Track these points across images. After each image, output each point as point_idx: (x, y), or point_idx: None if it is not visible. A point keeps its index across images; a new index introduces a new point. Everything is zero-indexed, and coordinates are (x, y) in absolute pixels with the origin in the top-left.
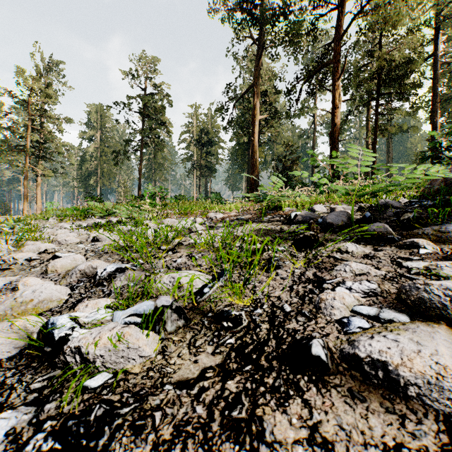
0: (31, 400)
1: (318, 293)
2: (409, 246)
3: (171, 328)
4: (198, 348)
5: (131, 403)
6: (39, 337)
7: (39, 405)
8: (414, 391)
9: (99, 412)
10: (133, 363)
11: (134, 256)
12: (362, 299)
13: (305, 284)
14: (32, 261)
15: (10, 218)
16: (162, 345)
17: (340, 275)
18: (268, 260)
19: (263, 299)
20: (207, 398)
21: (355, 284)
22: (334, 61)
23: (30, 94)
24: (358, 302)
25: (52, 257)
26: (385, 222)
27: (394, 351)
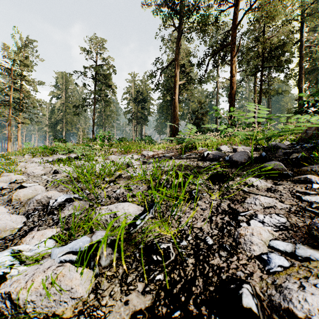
0: None
1: (235, 225)
2: (303, 181)
3: (105, 262)
4: (129, 285)
5: None
6: None
7: None
8: None
9: None
10: (64, 306)
11: (83, 186)
12: (276, 233)
13: (222, 215)
14: (3, 190)
15: None
16: (95, 281)
17: (251, 207)
18: (189, 192)
19: (188, 231)
20: None
21: (266, 217)
22: (232, 43)
23: (13, 63)
24: (272, 236)
25: (19, 187)
26: (277, 160)
27: None
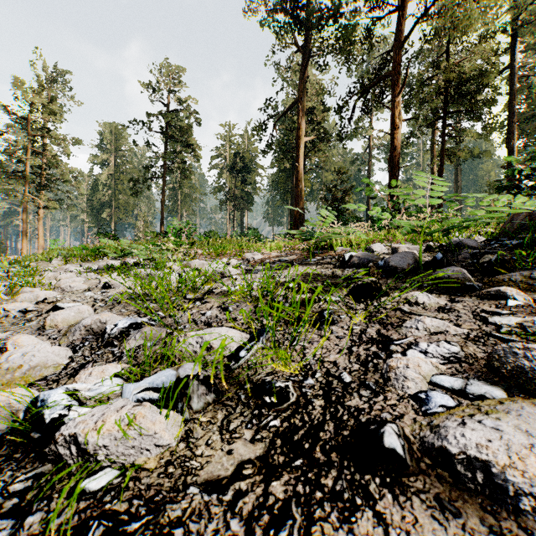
0: (9, 508)
1: (385, 358)
2: (495, 297)
3: (197, 404)
4: (232, 433)
5: (142, 515)
6: (26, 417)
7: (18, 517)
8: (528, 503)
9: (98, 531)
10: (147, 455)
11: (153, 307)
12: (442, 367)
13: (367, 345)
14: (27, 313)
15: (5, 259)
16: (185, 428)
17: (411, 333)
18: (319, 313)
19: (315, 365)
20: (246, 508)
21: (431, 346)
22: (393, 73)
23: (30, 110)
24: (437, 371)
25: (53, 308)
26: (460, 266)
27: (497, 445)
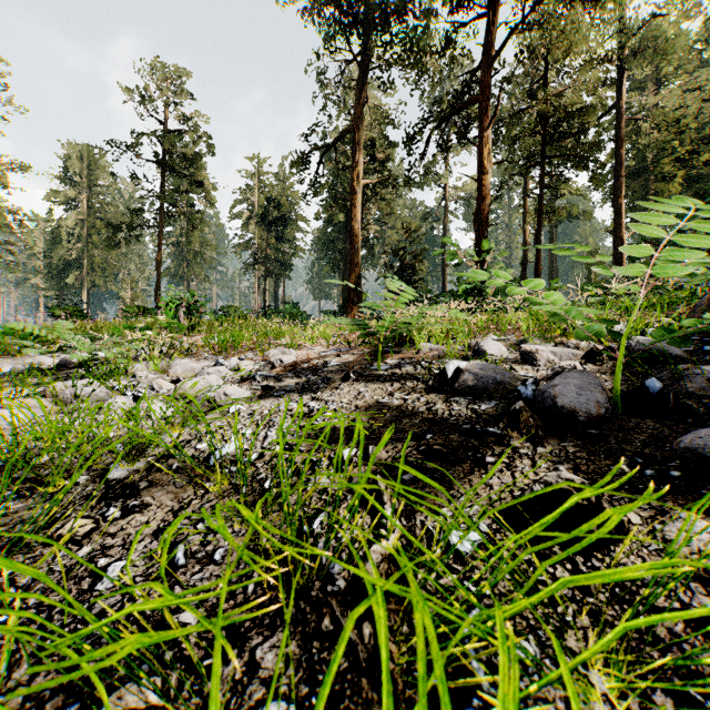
0: None
1: None
2: None
3: None
4: None
5: None
6: None
7: None
8: None
9: None
10: None
11: (2, 519)
12: None
13: None
14: None
15: None
16: None
17: None
18: (446, 637)
19: None
20: None
21: None
22: (481, 99)
23: None
24: None
25: None
26: (704, 409)
27: None
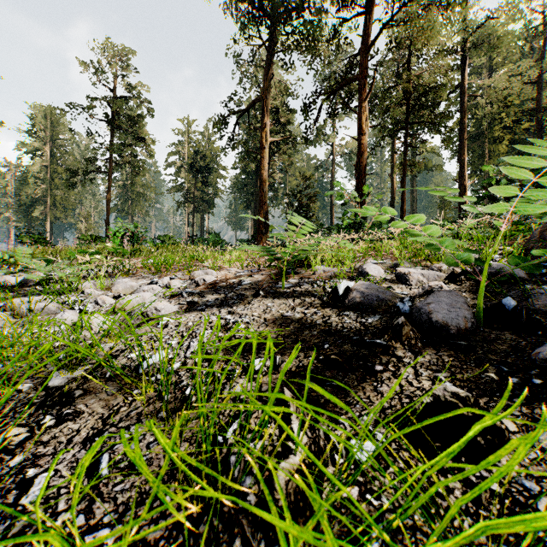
0: None
1: None
2: None
3: None
4: None
5: None
6: None
7: None
8: None
9: None
10: None
11: None
12: None
13: None
14: None
15: None
16: None
17: None
18: None
19: None
20: None
21: None
22: (360, 77)
23: None
24: None
25: None
26: None
27: None
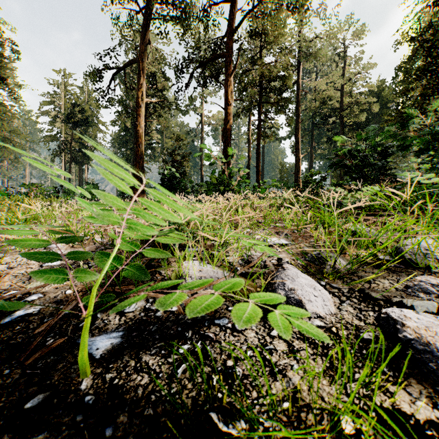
0: None
1: None
2: None
3: None
4: None
5: None
6: None
7: None
8: None
9: None
10: None
11: None
12: None
13: None
14: None
15: None
16: None
17: None
18: None
19: None
20: None
21: None
22: (227, 55)
23: None
24: None
25: None
26: None
27: None
